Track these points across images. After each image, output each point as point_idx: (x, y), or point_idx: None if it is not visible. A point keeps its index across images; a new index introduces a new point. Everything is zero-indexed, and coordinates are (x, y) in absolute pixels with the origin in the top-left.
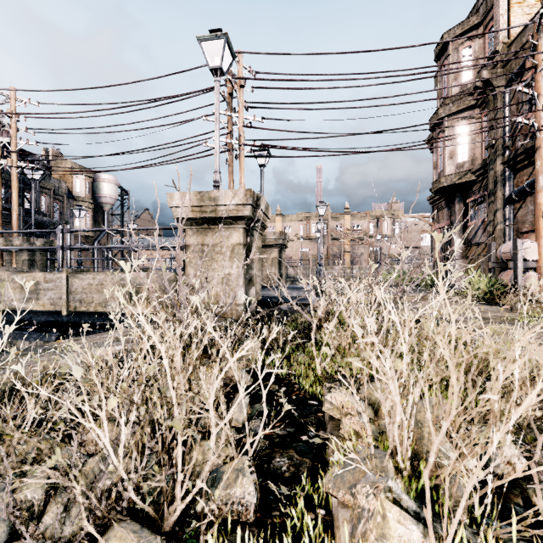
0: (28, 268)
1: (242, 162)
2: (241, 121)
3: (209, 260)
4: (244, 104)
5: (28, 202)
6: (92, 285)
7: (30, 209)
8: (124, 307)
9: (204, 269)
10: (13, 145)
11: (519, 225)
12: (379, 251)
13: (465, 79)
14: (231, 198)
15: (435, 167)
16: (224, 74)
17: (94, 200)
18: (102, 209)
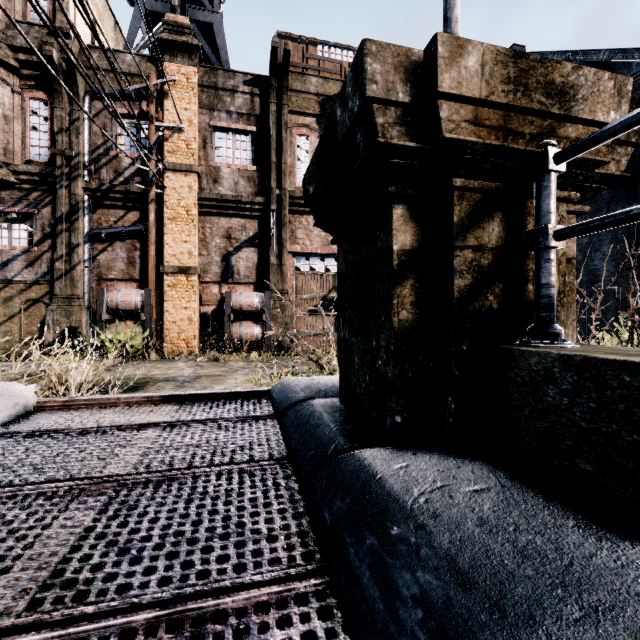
0: None
1: None
2: None
3: None
4: None
5: None
6: None
7: None
8: None
9: None
10: None
11: (103, 270)
12: None
13: None
14: None
15: None
16: None
17: None
18: None
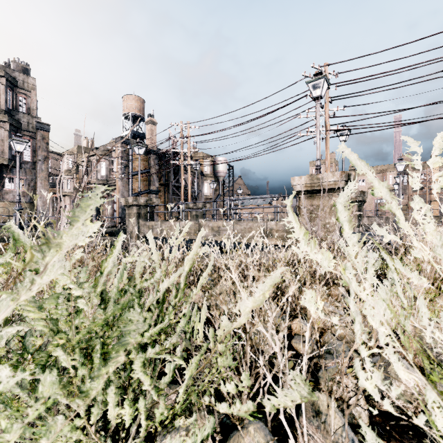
0: (195, 219)
1: (327, 143)
2: (327, 114)
3: (315, 215)
4: (329, 100)
5: (184, 181)
6: (246, 228)
7: (185, 185)
8: (263, 241)
9: (312, 220)
10: (188, 153)
11: None
12: None
13: None
14: (331, 178)
15: None
16: (322, 98)
17: (214, 175)
18: (218, 181)
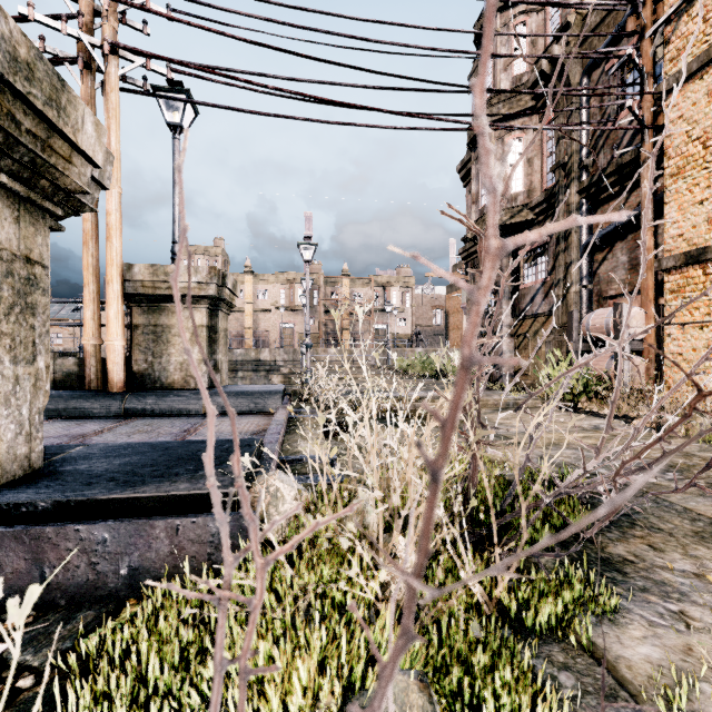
0: None
1: (111, 93)
2: None
3: None
4: None
5: None
6: None
7: None
8: None
9: None
10: None
11: (603, 286)
12: (386, 329)
13: (518, 71)
14: None
15: (475, 201)
16: None
17: None
18: None
